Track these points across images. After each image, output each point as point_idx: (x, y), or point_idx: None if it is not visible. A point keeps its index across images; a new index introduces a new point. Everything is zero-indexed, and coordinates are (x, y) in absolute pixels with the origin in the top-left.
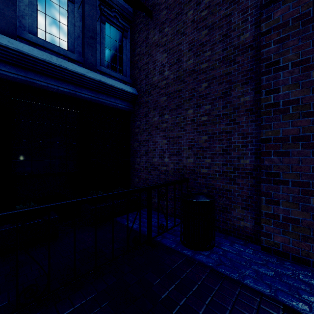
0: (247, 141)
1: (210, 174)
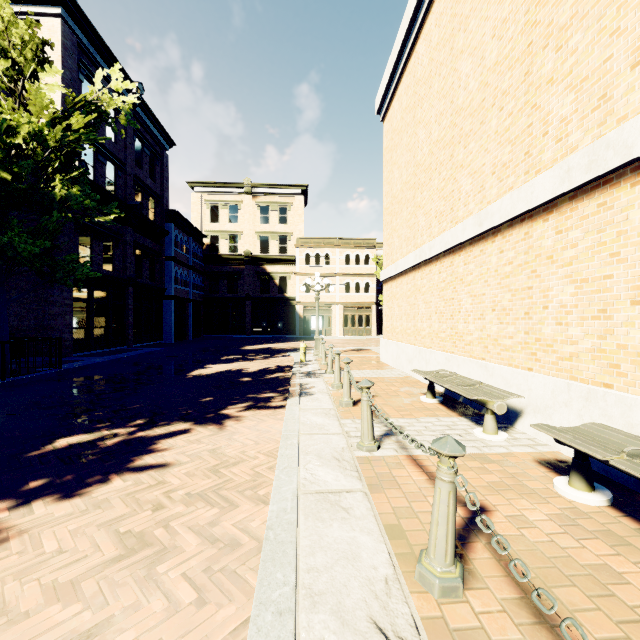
0: (46, 314)
1: (28, 330)
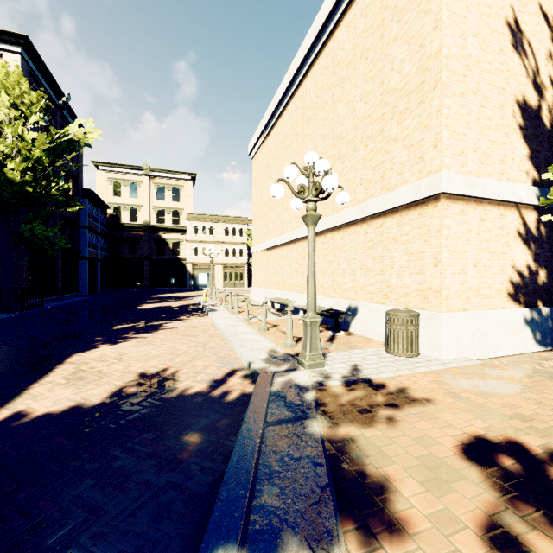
0: None
1: None
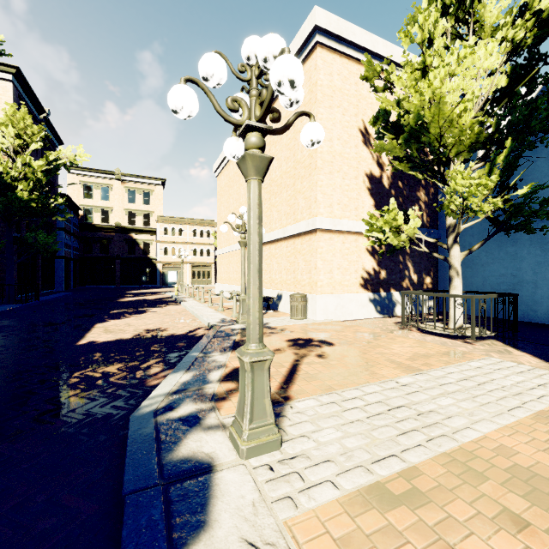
0: None
1: None
